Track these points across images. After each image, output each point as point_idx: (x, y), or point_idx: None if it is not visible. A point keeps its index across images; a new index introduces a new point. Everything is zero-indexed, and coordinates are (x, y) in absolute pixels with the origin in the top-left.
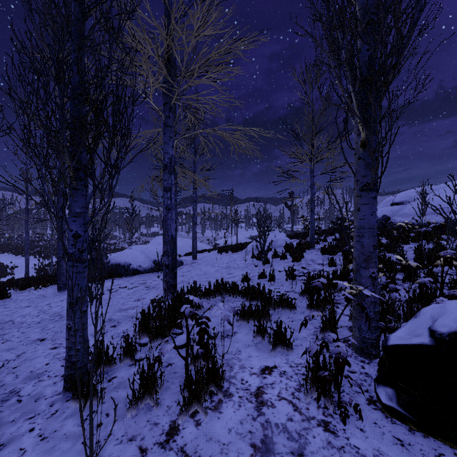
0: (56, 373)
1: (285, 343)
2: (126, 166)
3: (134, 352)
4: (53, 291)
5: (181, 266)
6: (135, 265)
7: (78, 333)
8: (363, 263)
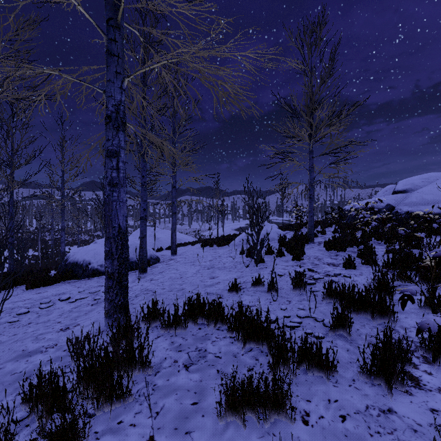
0: None
1: None
2: None
3: None
4: None
5: (156, 264)
6: (95, 265)
7: None
8: None
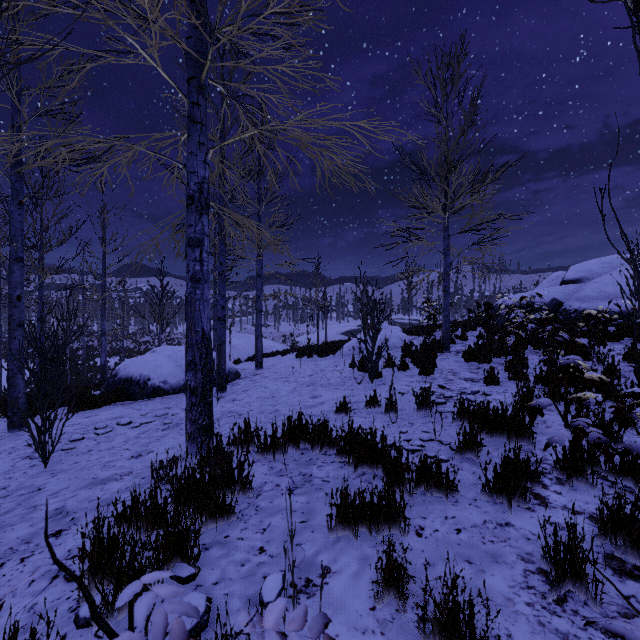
0: None
1: None
2: None
3: None
4: (2, 430)
5: (236, 381)
6: (157, 381)
7: None
8: None
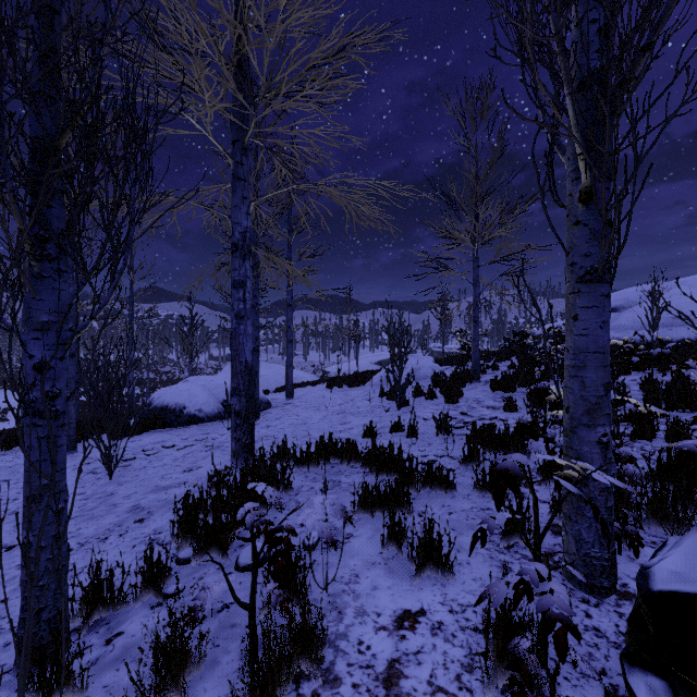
0: (15, 621)
1: (441, 562)
2: (141, 234)
3: (164, 578)
4: None
5: (268, 410)
6: (192, 409)
7: (46, 553)
8: (585, 417)
